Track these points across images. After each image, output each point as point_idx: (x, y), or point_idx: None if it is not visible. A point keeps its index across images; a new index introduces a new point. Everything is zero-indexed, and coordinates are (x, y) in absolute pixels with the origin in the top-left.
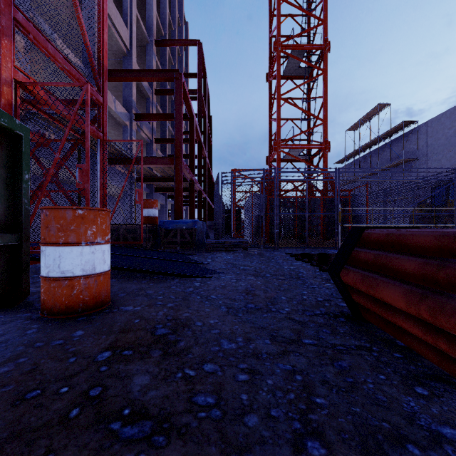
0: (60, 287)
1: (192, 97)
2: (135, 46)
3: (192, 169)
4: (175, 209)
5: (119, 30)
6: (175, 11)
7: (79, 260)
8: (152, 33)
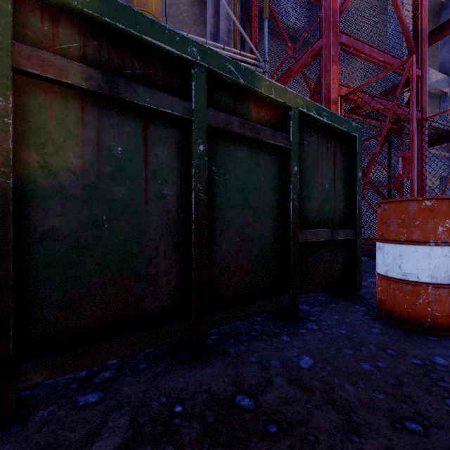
0: (400, 290)
1: None
2: None
3: None
4: None
5: None
6: None
7: (425, 263)
8: None
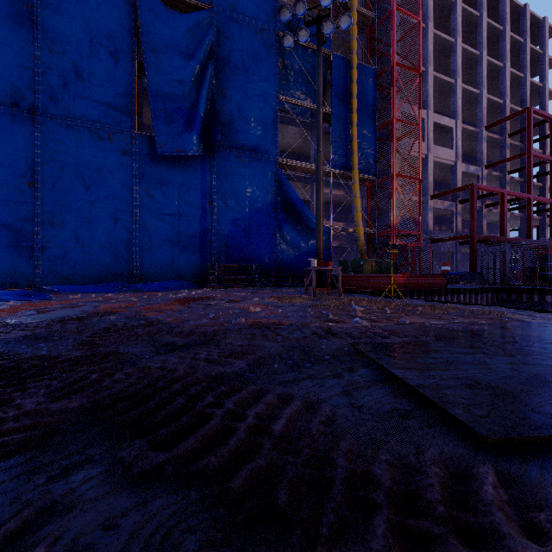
0: None
1: (548, 135)
2: (459, 155)
3: (502, 231)
4: (470, 264)
5: (445, 158)
6: (525, 57)
7: None
8: (482, 123)
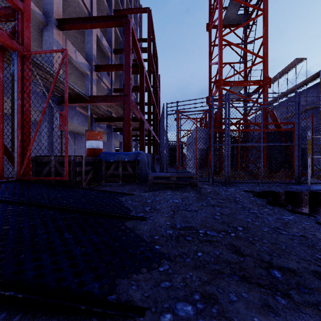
0: None
1: (144, 59)
2: (95, 10)
3: (141, 111)
4: (124, 143)
5: None
6: None
7: None
8: (111, 4)
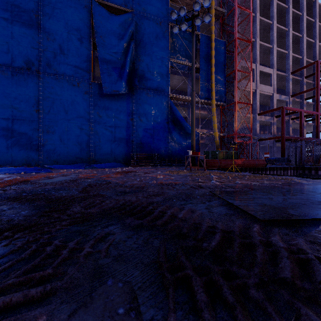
0: None
1: None
2: (275, 89)
3: (301, 134)
4: (281, 153)
5: (267, 91)
6: (315, 30)
7: None
8: (289, 70)
